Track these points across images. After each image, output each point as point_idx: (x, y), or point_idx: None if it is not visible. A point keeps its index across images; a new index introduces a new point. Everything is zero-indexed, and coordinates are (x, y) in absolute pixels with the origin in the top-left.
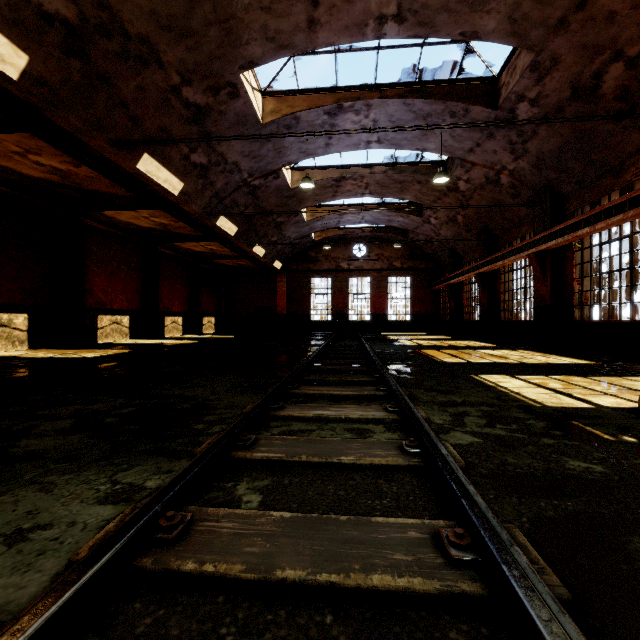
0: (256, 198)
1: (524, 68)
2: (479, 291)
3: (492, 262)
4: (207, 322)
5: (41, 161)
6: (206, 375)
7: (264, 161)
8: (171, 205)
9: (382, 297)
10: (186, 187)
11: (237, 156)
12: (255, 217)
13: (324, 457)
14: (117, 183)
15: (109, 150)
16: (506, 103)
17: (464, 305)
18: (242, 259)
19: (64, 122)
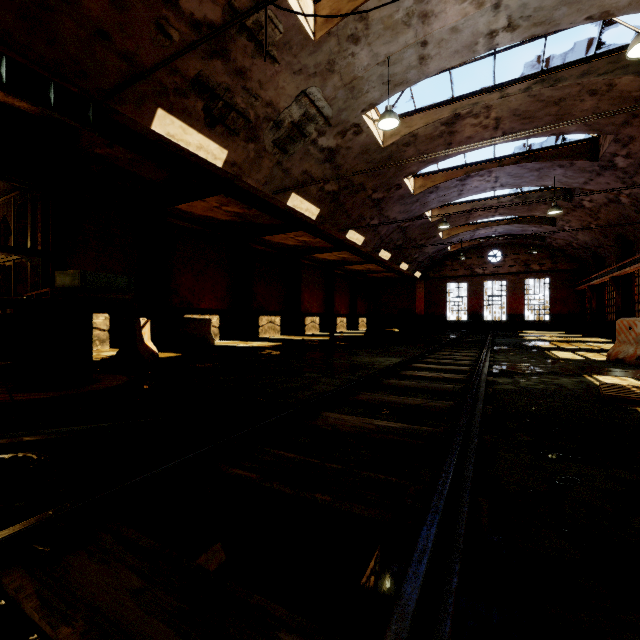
0: (405, 233)
1: (610, 141)
2: (615, 293)
3: (622, 268)
4: (361, 321)
5: (299, 239)
6: (393, 346)
7: (413, 212)
8: (354, 249)
9: (518, 298)
10: (365, 239)
11: (396, 214)
12: (403, 245)
13: (451, 357)
14: (331, 244)
15: (336, 233)
16: (604, 158)
17: (606, 305)
18: (389, 272)
19: (323, 227)
